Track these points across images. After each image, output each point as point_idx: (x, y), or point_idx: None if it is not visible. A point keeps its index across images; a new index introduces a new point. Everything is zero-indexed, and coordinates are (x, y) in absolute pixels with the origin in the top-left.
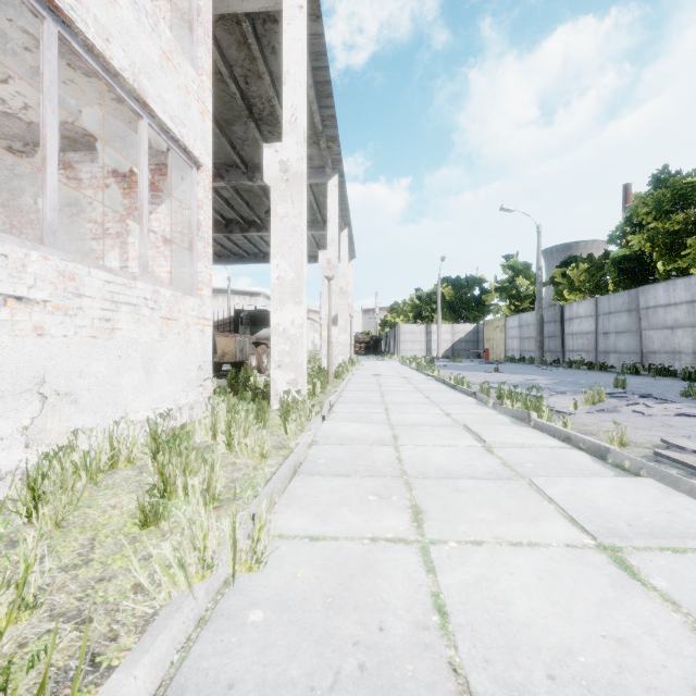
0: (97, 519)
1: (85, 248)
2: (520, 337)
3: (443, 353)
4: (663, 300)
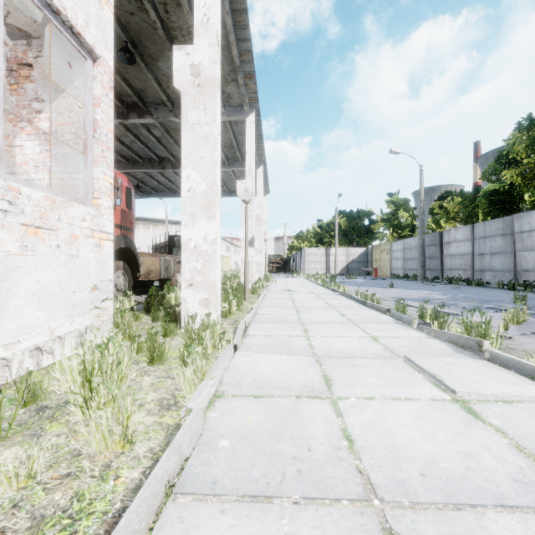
0: None
1: None
2: (403, 258)
3: (339, 272)
4: None
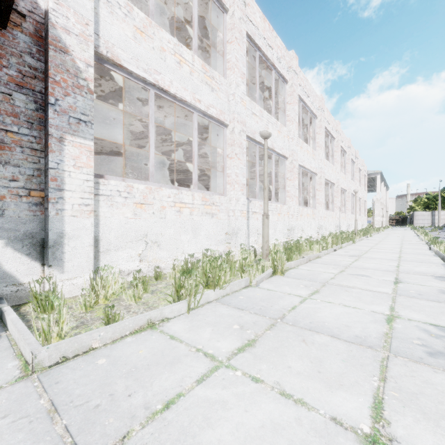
0: None
1: None
2: None
3: (442, 225)
4: None
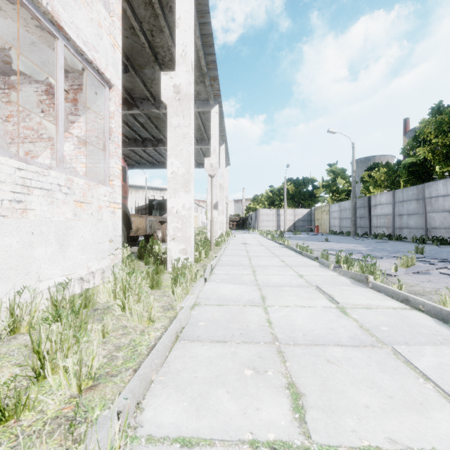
0: None
1: (24, 149)
2: (340, 218)
3: (287, 229)
4: (443, 192)
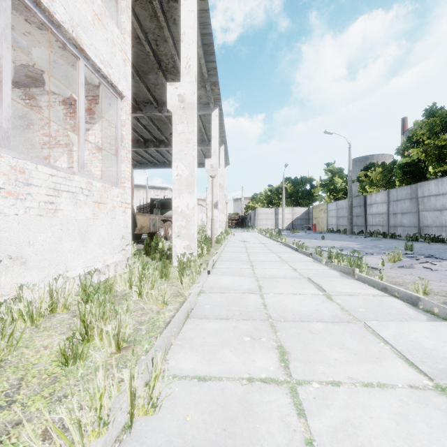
0: (30, 359)
1: (43, 154)
2: (337, 216)
3: (286, 227)
4: (434, 192)
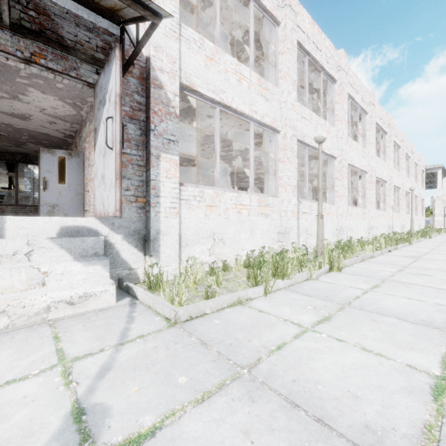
0: None
1: None
2: None
3: None
4: None
